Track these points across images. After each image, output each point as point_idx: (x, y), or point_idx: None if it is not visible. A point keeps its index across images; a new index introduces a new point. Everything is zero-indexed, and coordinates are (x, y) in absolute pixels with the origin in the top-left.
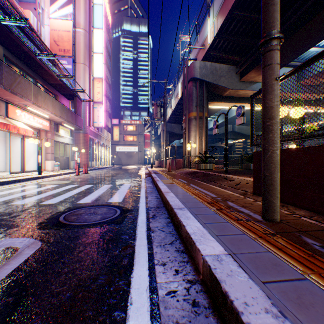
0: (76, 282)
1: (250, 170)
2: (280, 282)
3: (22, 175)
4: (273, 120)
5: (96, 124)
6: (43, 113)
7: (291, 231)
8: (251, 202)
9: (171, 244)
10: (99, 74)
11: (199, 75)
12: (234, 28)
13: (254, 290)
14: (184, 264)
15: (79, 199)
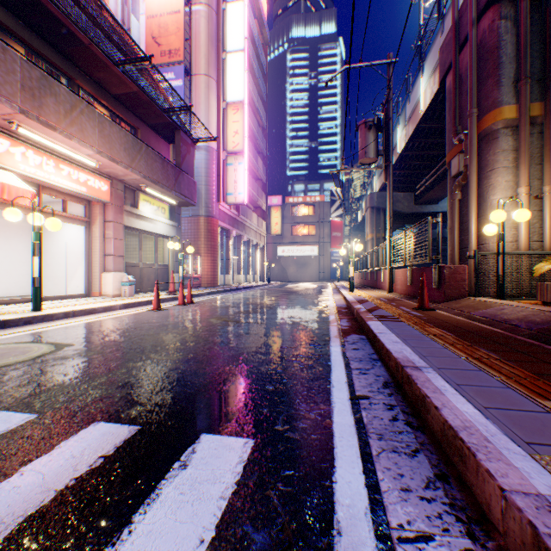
0: None
1: None
2: None
3: None
4: None
5: (232, 198)
6: (77, 153)
7: None
8: None
9: None
10: (238, 93)
11: None
12: None
13: None
14: None
15: None
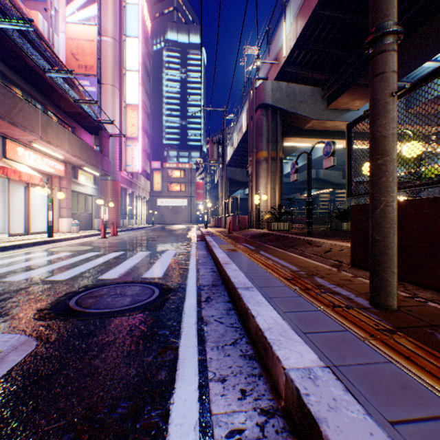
0: (82, 413)
1: (342, 231)
2: (420, 423)
3: (25, 238)
4: (387, 157)
5: (130, 168)
6: (55, 153)
7: (417, 326)
8: (350, 278)
9: (234, 344)
10: (134, 99)
11: (271, 100)
12: (319, 34)
13: (378, 439)
14: (254, 380)
15: (101, 273)
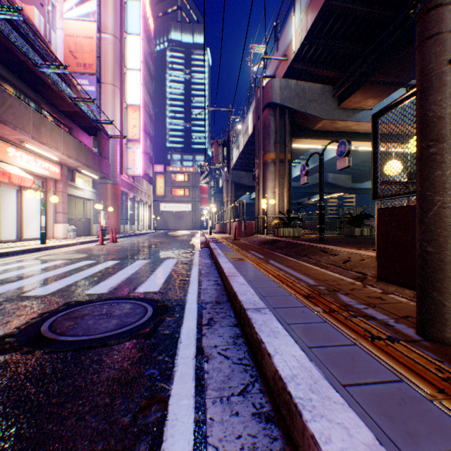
0: None
1: (355, 237)
2: None
3: (15, 245)
4: (443, 143)
5: (131, 172)
6: (49, 154)
7: None
8: (380, 296)
9: (243, 394)
10: (136, 99)
11: (279, 99)
12: (331, 27)
13: None
14: None
15: (89, 286)
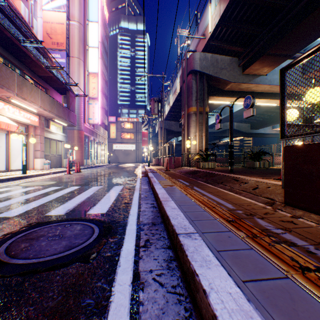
0: None
1: (255, 169)
2: None
3: (3, 174)
4: None
5: (92, 121)
6: (30, 107)
7: None
8: (292, 220)
9: None
10: (95, 69)
11: (199, 67)
12: (238, 13)
13: None
14: None
15: (51, 209)
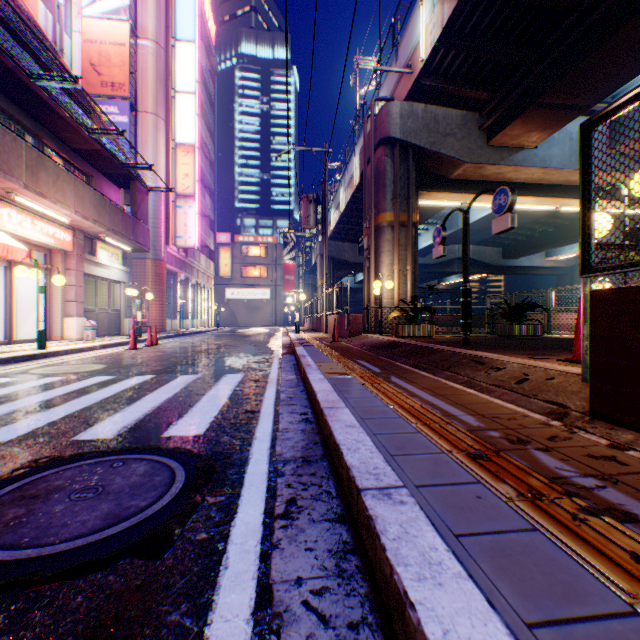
0: None
1: (514, 338)
2: None
3: None
4: None
5: (182, 242)
6: (54, 212)
7: None
8: (613, 454)
9: None
10: (189, 136)
11: (399, 132)
12: (479, 21)
13: None
14: None
15: (86, 425)
